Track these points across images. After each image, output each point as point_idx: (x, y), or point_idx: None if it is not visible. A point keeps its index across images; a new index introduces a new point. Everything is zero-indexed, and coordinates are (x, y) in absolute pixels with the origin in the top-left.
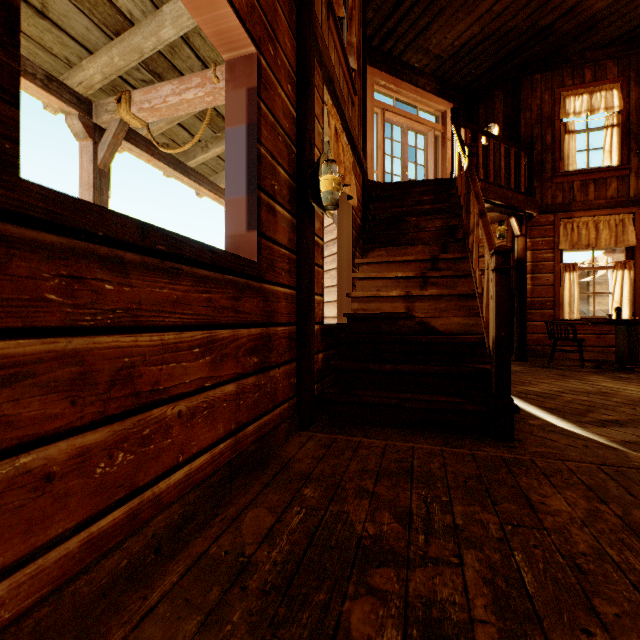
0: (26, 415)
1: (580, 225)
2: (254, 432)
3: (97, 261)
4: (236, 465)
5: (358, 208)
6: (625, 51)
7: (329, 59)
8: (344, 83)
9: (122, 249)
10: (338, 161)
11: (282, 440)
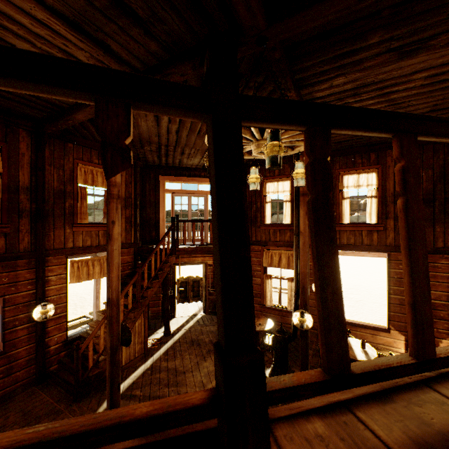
0: None
1: (273, 254)
2: (1, 394)
3: None
4: None
5: (126, 266)
6: (291, 161)
7: (67, 250)
8: (100, 232)
9: None
10: (79, 278)
11: (20, 392)
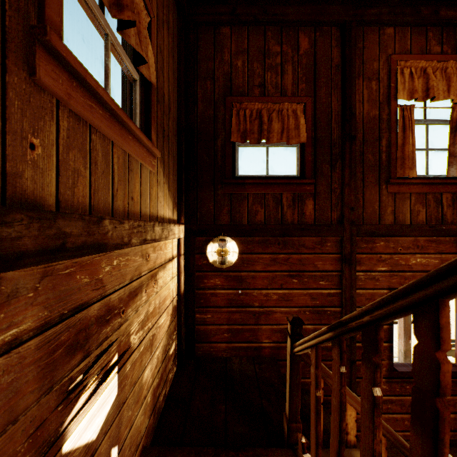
0: (393, 408)
1: None
2: None
3: (405, 382)
4: (453, 442)
5: None
6: None
7: None
8: None
9: (410, 378)
10: None
11: None
